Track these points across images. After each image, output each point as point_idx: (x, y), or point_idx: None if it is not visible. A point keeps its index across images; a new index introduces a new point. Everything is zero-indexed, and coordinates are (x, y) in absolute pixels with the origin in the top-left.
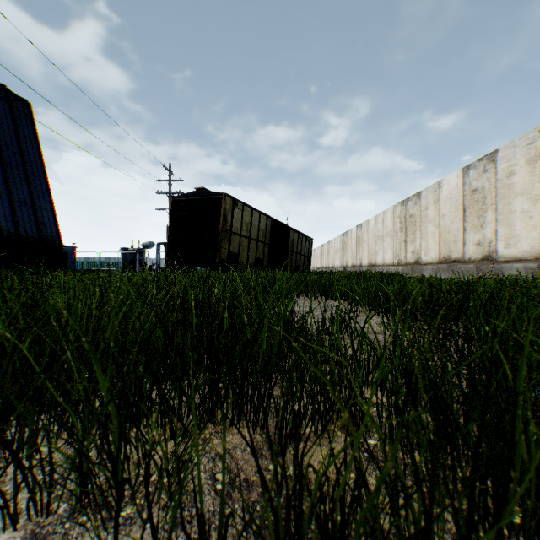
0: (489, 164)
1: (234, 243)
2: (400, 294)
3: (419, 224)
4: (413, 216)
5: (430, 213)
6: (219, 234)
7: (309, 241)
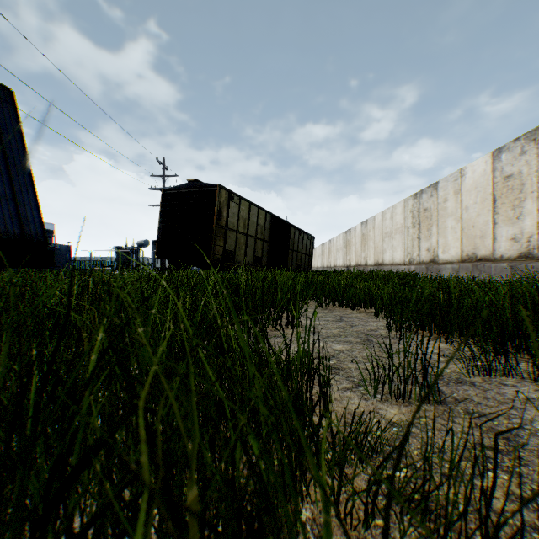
0: (529, 145)
1: (230, 240)
2: (473, 307)
3: (436, 218)
4: (427, 210)
5: (450, 206)
6: (213, 230)
7: (310, 239)
